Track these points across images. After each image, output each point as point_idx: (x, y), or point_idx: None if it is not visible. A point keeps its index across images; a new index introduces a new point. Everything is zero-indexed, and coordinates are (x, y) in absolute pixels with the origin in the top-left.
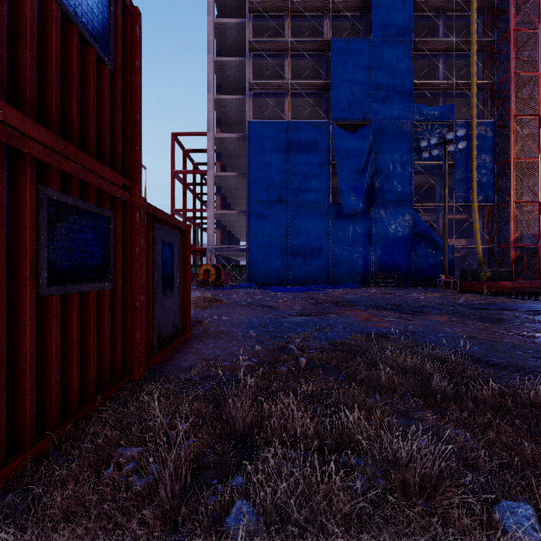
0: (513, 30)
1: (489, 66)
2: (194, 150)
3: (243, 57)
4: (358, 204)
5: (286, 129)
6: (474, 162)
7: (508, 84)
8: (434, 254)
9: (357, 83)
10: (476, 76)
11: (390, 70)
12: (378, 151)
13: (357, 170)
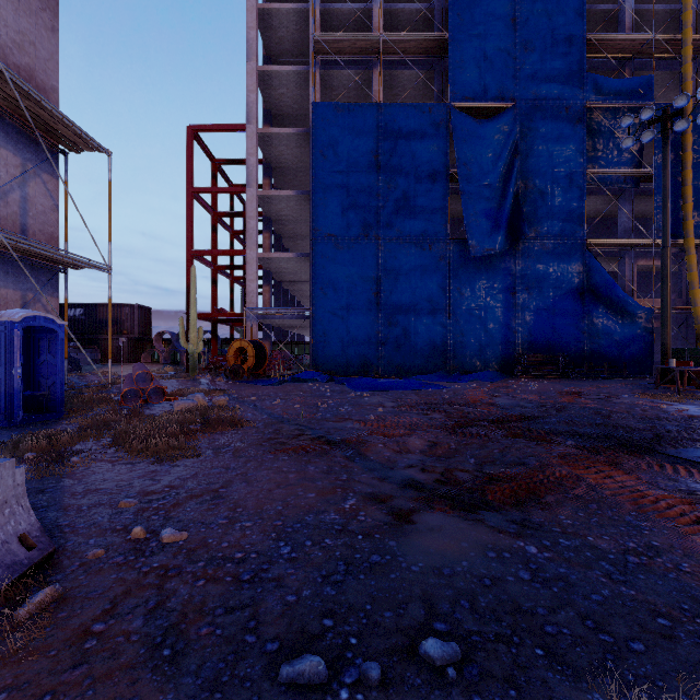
0: None
1: None
2: (229, 159)
3: (305, 4)
4: (496, 240)
5: (376, 116)
6: (689, 170)
7: None
8: (620, 322)
9: (492, 39)
10: (691, 27)
11: (547, 18)
12: (527, 153)
13: (494, 183)
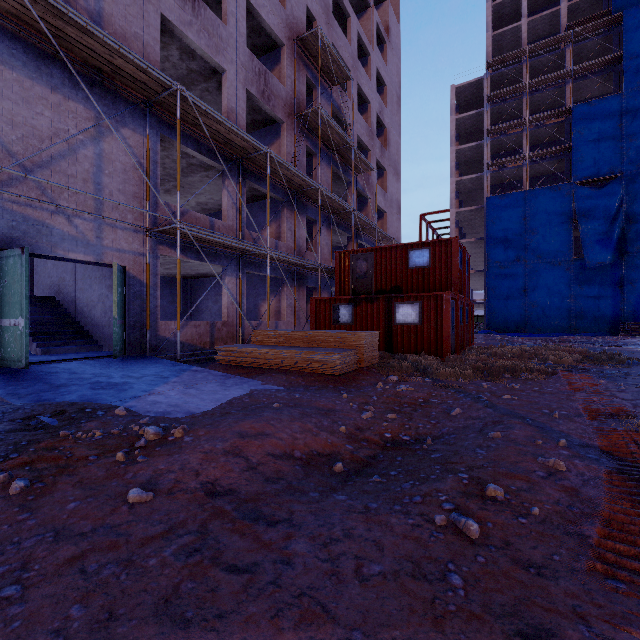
0: None
1: None
2: (435, 221)
3: (481, 141)
4: (605, 257)
5: (524, 198)
6: None
7: None
8: None
9: (604, 140)
10: None
11: None
12: (631, 202)
13: (605, 224)
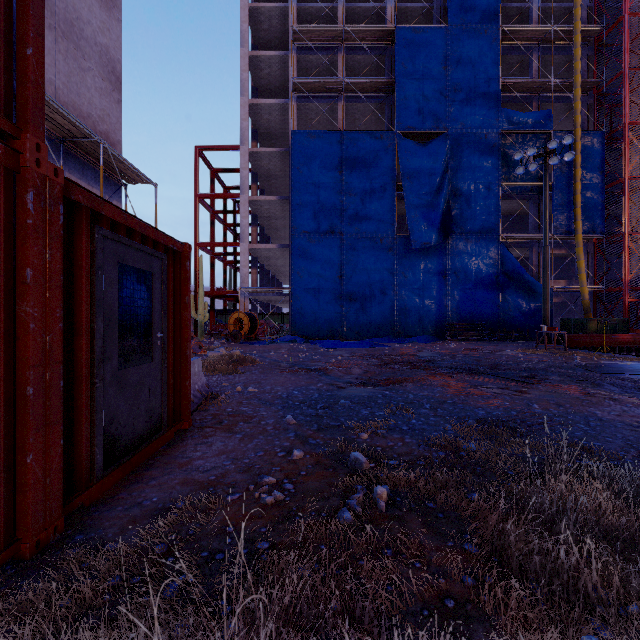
0: (628, 14)
1: (596, 62)
2: (225, 169)
3: (286, 51)
4: (431, 236)
5: (340, 141)
6: (578, 183)
7: (621, 83)
8: (526, 298)
9: (429, 82)
10: (580, 73)
11: (471, 66)
12: (456, 169)
13: (430, 192)
